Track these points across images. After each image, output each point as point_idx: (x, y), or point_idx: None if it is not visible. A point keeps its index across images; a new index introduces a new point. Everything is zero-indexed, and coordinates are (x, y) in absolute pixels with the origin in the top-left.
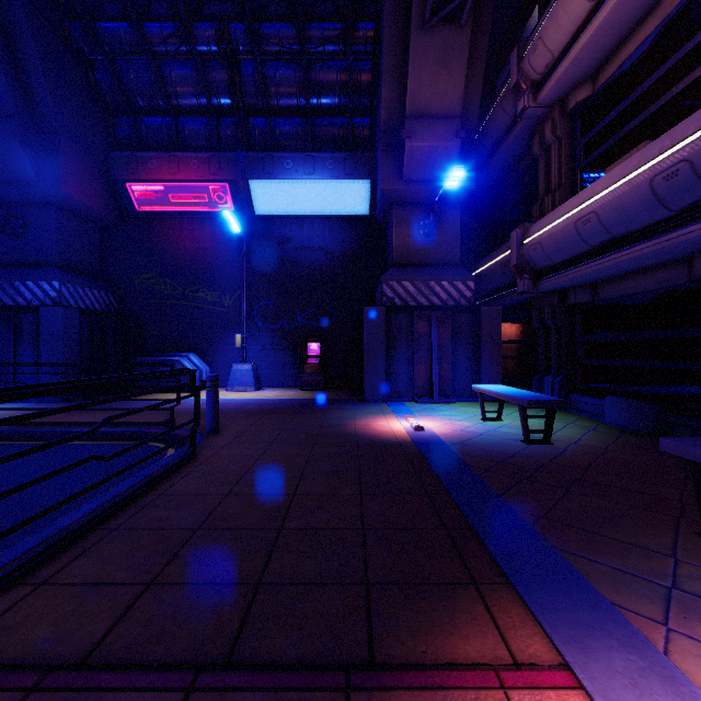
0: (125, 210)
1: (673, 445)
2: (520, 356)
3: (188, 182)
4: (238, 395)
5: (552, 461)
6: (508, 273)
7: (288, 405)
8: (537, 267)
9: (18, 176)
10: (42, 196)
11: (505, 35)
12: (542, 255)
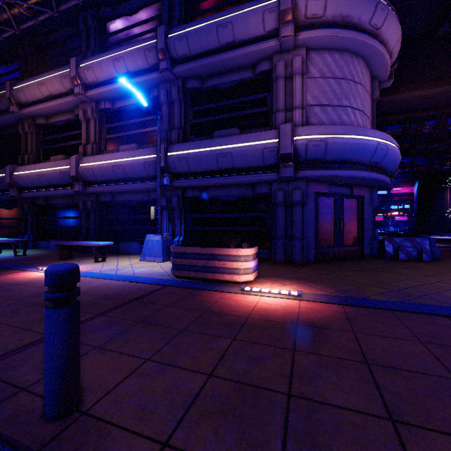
0: None
1: (55, 242)
2: (11, 226)
3: None
4: None
5: (26, 258)
6: (4, 185)
7: None
8: (21, 186)
9: None
10: None
11: (1, 52)
12: (24, 182)
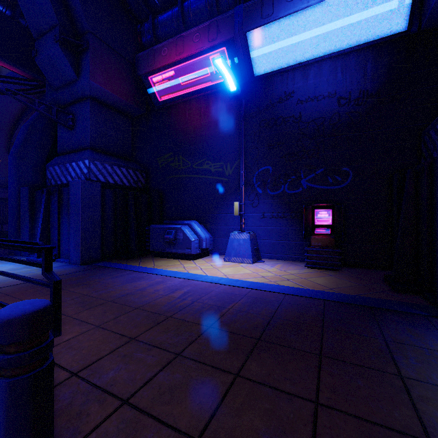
0: (151, 104)
1: None
2: None
3: (192, 58)
4: (230, 271)
5: None
6: None
7: (295, 312)
8: None
9: (67, 79)
10: (81, 92)
11: None
12: None
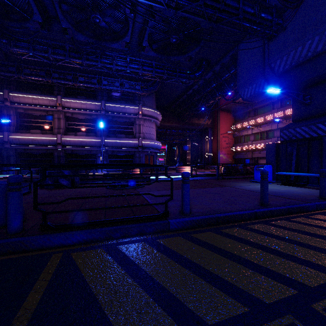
0: None
1: None
2: None
3: None
4: None
5: None
6: None
7: None
8: (13, 143)
9: None
10: None
11: None
12: (18, 141)
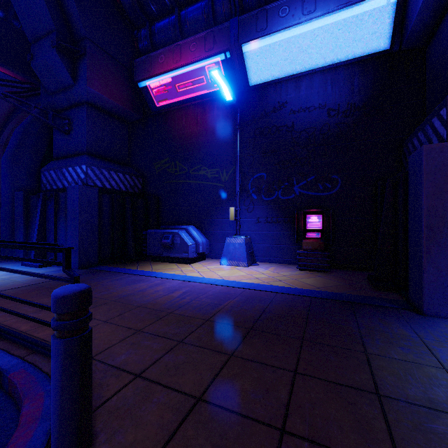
0: (148, 109)
1: None
2: None
3: (189, 67)
4: (226, 273)
5: None
6: None
7: (284, 307)
8: None
9: (63, 84)
10: (78, 97)
11: None
12: None
